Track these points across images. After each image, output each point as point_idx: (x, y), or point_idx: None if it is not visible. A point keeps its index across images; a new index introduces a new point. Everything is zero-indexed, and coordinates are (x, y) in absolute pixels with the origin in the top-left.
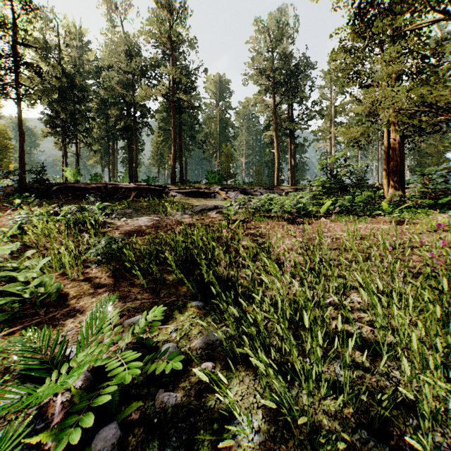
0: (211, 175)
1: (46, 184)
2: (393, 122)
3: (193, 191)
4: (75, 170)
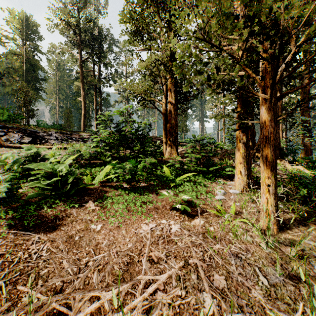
0: None
1: None
2: (170, 88)
3: None
4: None
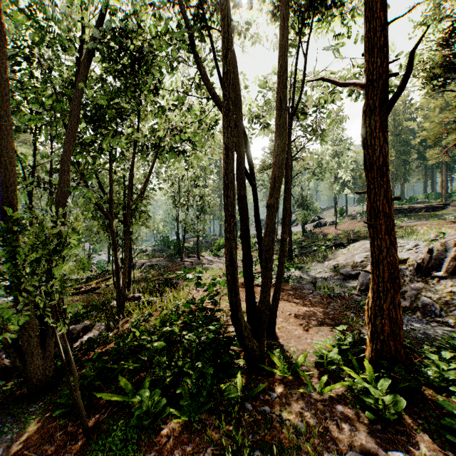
0: None
1: None
2: None
3: None
4: None
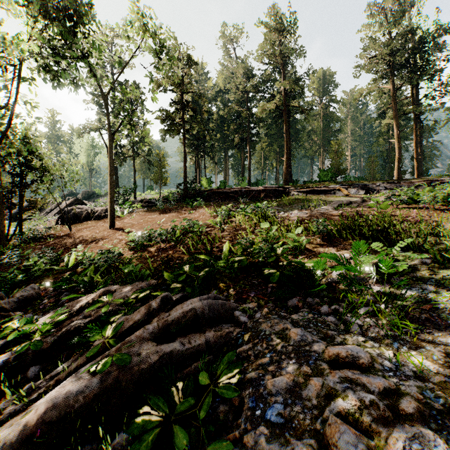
0: (323, 173)
1: (196, 191)
2: None
3: (313, 189)
4: (209, 179)
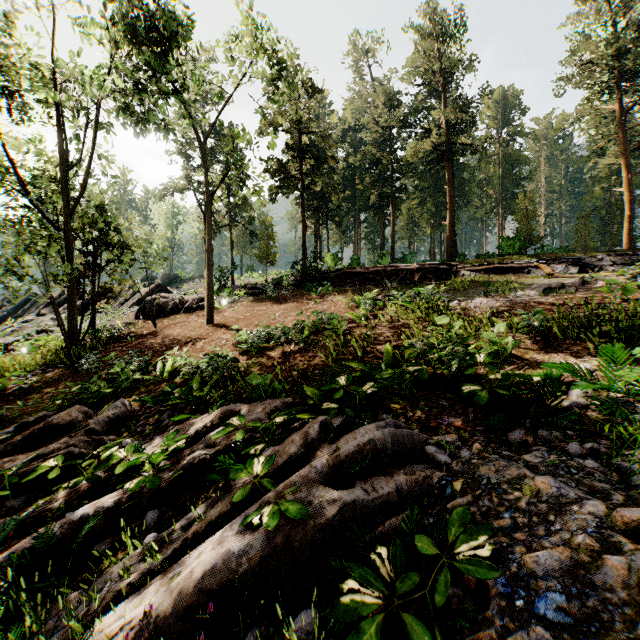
0: (507, 242)
1: (318, 272)
2: None
3: (495, 267)
4: (335, 254)
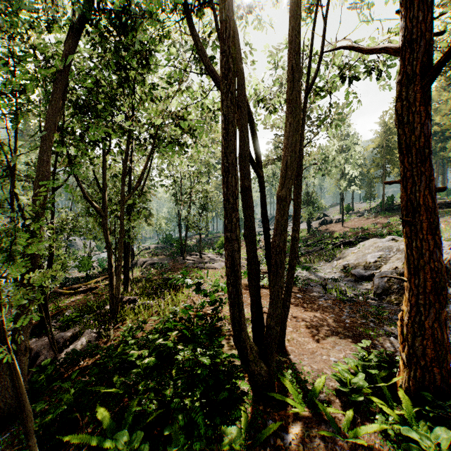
0: None
1: (392, 205)
2: None
3: None
4: None
